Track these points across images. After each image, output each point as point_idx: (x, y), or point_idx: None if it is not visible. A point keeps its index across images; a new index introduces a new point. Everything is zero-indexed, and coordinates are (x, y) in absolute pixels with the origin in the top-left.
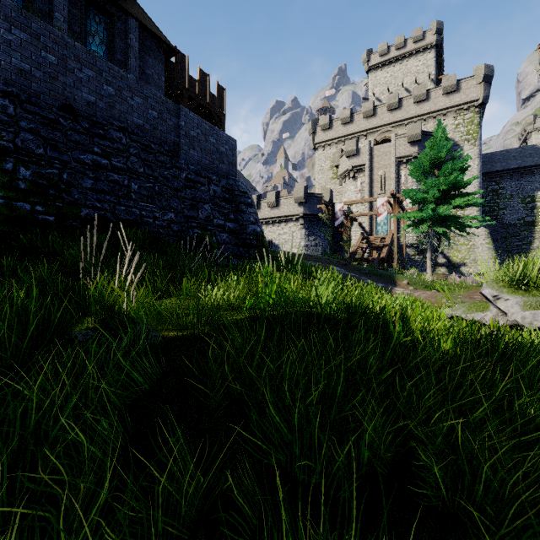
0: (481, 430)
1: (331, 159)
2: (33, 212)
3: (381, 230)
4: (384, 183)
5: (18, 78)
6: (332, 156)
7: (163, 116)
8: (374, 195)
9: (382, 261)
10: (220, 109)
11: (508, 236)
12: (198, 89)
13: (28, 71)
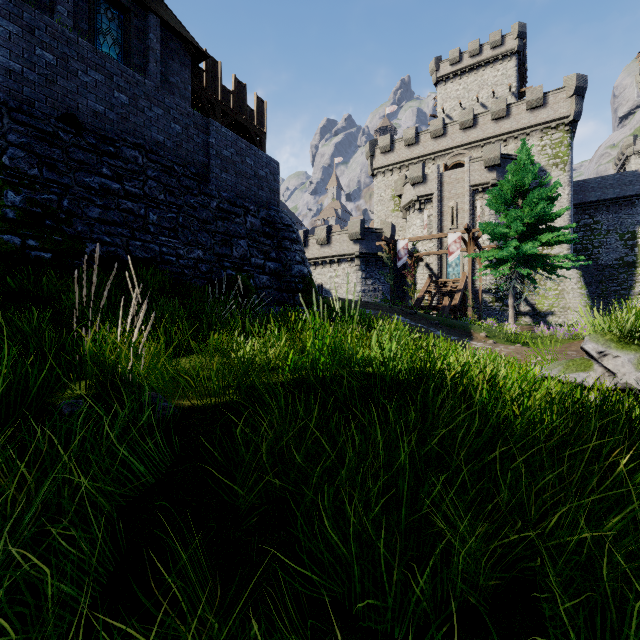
0: (620, 546)
1: (392, 188)
2: (24, 247)
3: (453, 273)
4: (456, 216)
5: (7, 80)
6: (394, 184)
7: (189, 132)
8: (444, 230)
9: (454, 310)
10: (260, 126)
11: (604, 280)
12: (233, 101)
13: (19, 72)
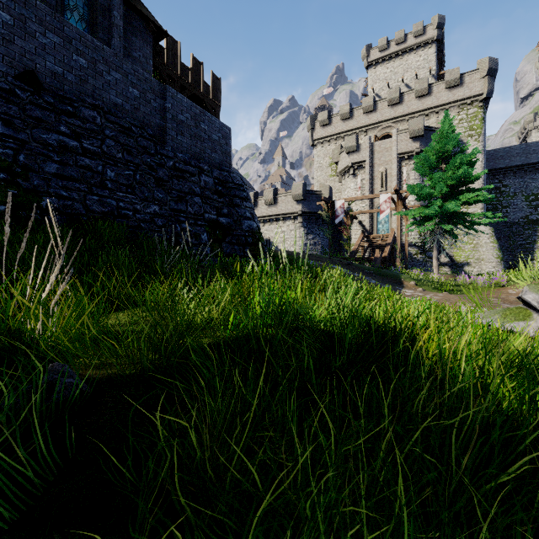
0: None
1: (330, 156)
2: None
3: (382, 229)
4: (385, 180)
5: None
6: (332, 152)
7: (146, 96)
8: (374, 192)
9: (384, 261)
10: (215, 100)
11: (511, 235)
12: (191, 77)
13: None
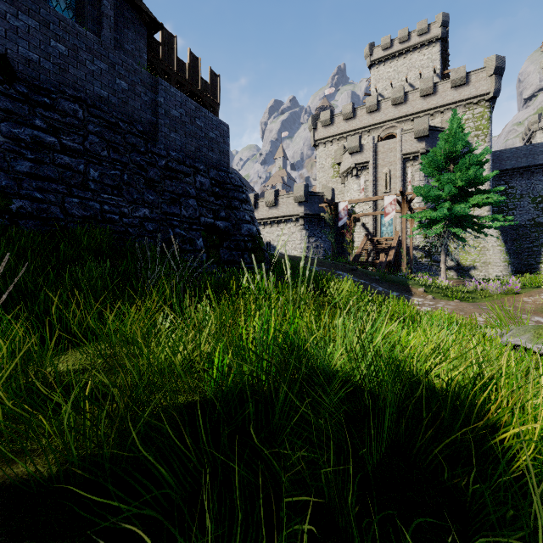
0: None
1: (332, 157)
2: None
3: (386, 231)
4: (389, 181)
5: None
6: (334, 153)
7: (135, 89)
8: (378, 194)
9: (389, 265)
10: (213, 97)
11: (518, 238)
12: (188, 73)
13: None
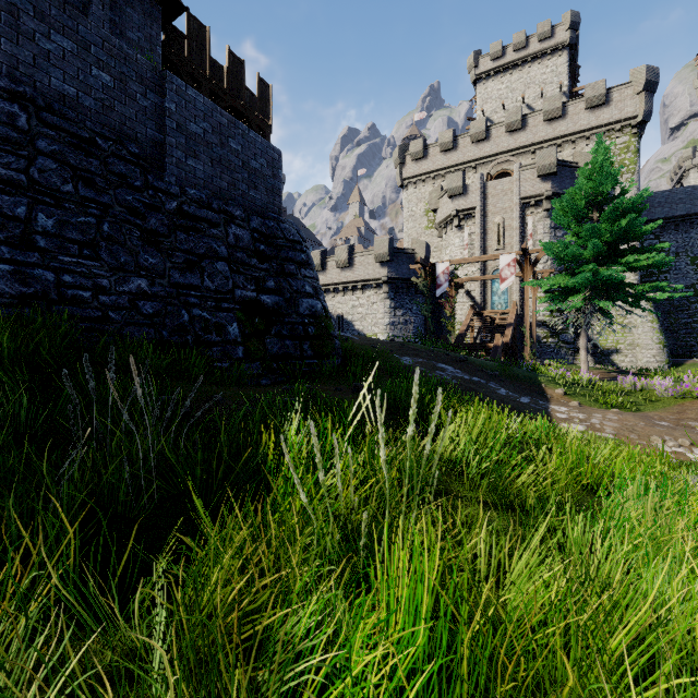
0: None
1: (425, 201)
2: None
3: (499, 302)
4: (502, 234)
5: None
6: (428, 196)
7: (127, 87)
8: (488, 251)
9: (506, 349)
10: (263, 116)
11: (672, 310)
12: (227, 81)
13: None
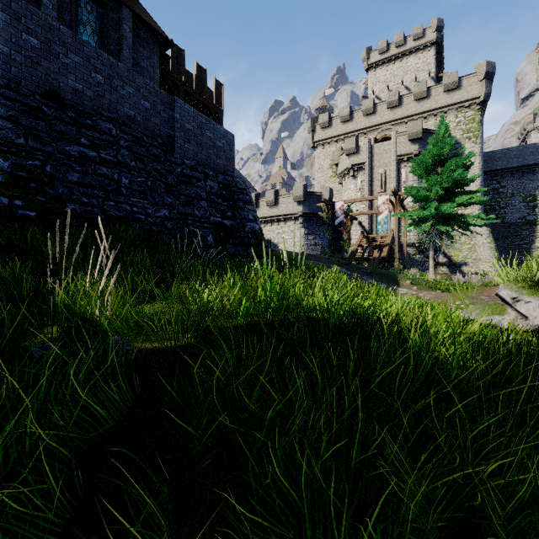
0: None
1: (330, 158)
2: (11, 206)
3: (381, 229)
4: (384, 181)
5: None
6: (332, 154)
7: (156, 108)
8: (374, 193)
9: (383, 261)
10: (218, 105)
11: (509, 235)
12: (195, 83)
13: (7, 54)
